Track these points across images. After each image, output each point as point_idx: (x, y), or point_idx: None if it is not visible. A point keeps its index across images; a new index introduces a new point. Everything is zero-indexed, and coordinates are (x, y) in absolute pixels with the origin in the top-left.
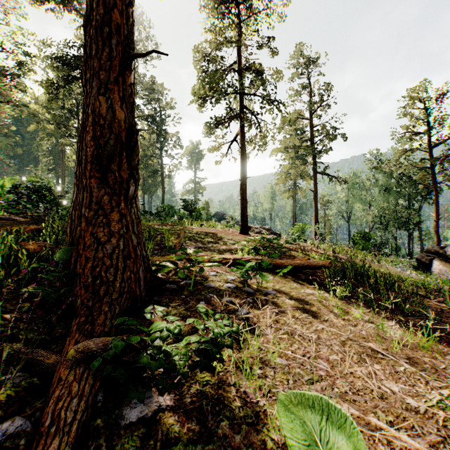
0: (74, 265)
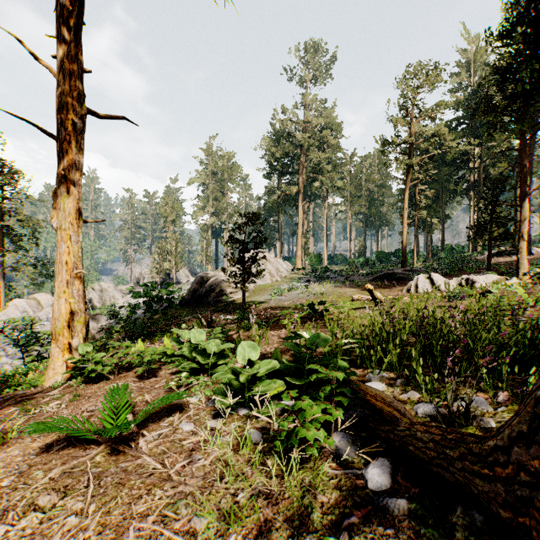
0: None
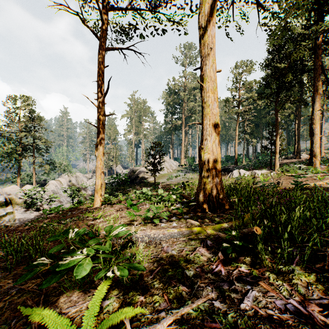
0: None
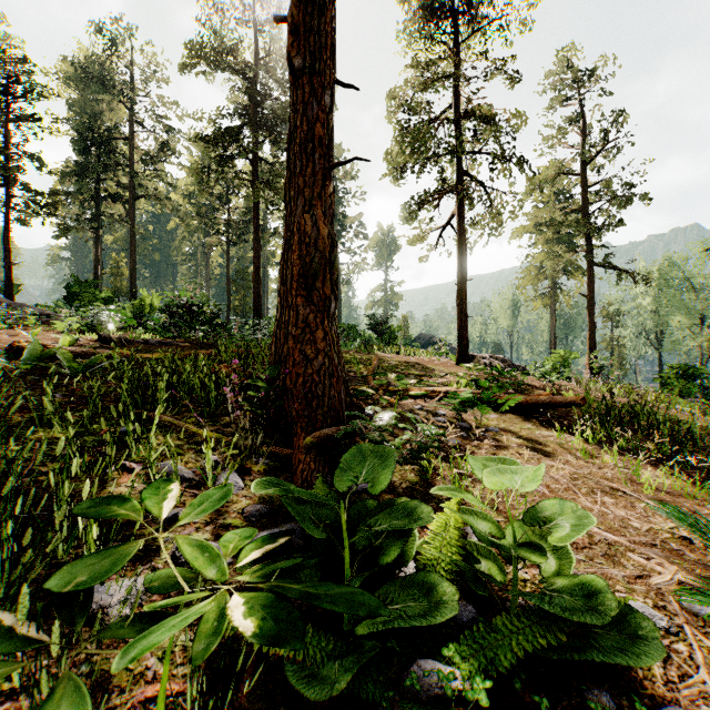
0: (283, 382)
